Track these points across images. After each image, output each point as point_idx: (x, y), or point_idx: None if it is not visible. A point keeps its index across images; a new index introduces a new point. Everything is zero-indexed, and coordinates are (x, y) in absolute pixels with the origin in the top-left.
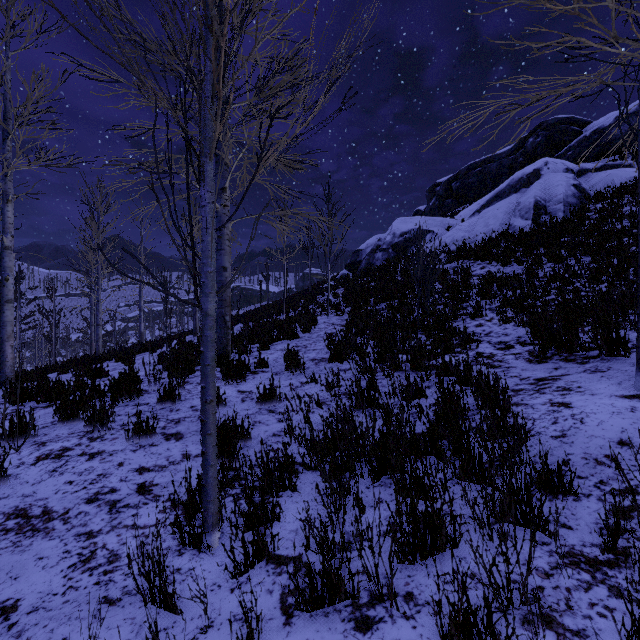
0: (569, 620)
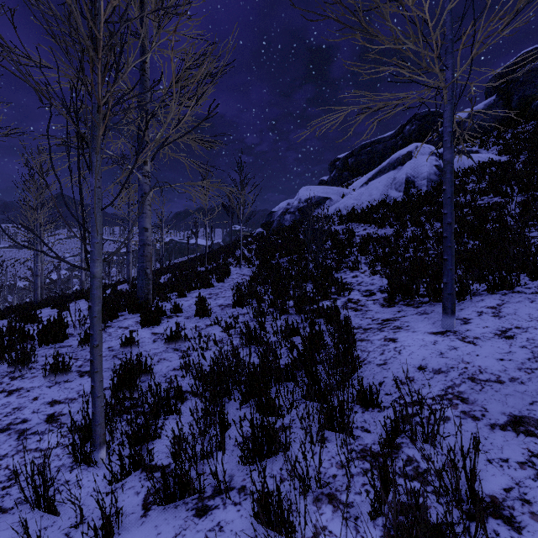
0: (345, 496)
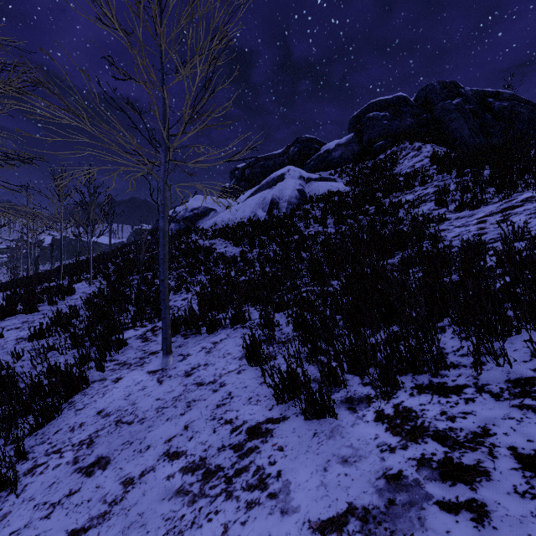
0: None
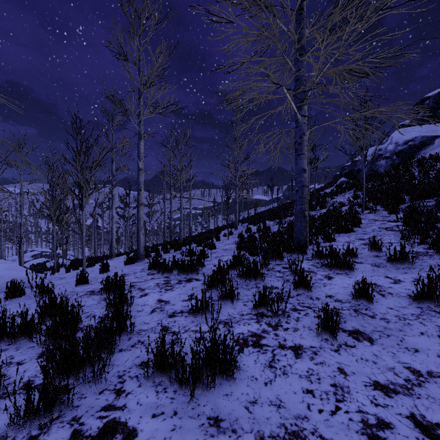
0: None
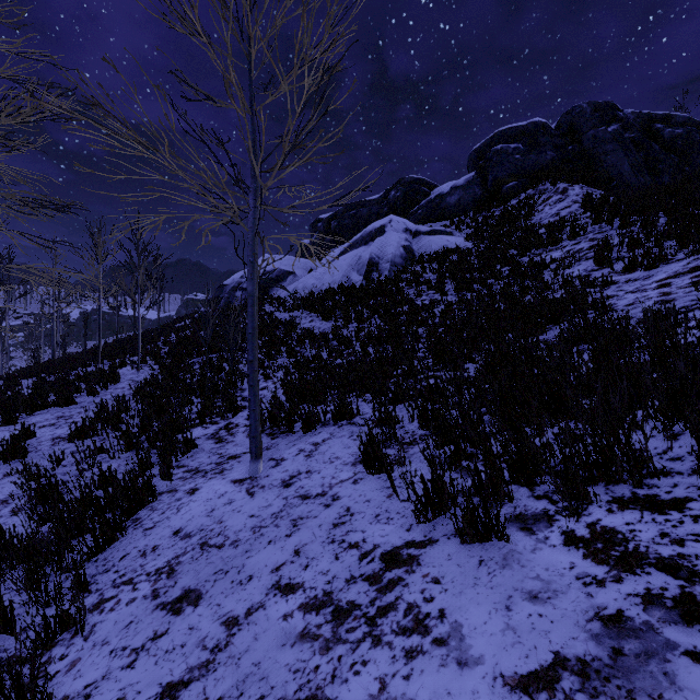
0: None
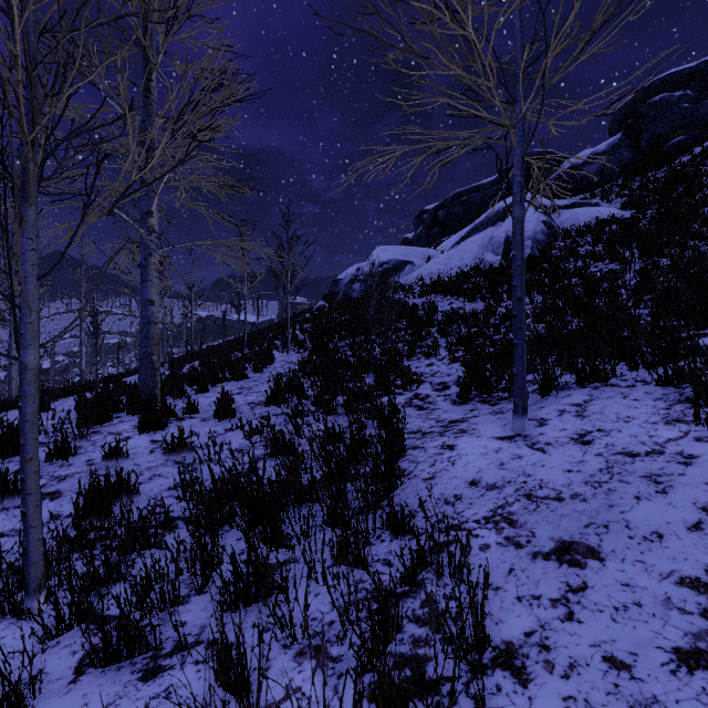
0: (336, 648)
